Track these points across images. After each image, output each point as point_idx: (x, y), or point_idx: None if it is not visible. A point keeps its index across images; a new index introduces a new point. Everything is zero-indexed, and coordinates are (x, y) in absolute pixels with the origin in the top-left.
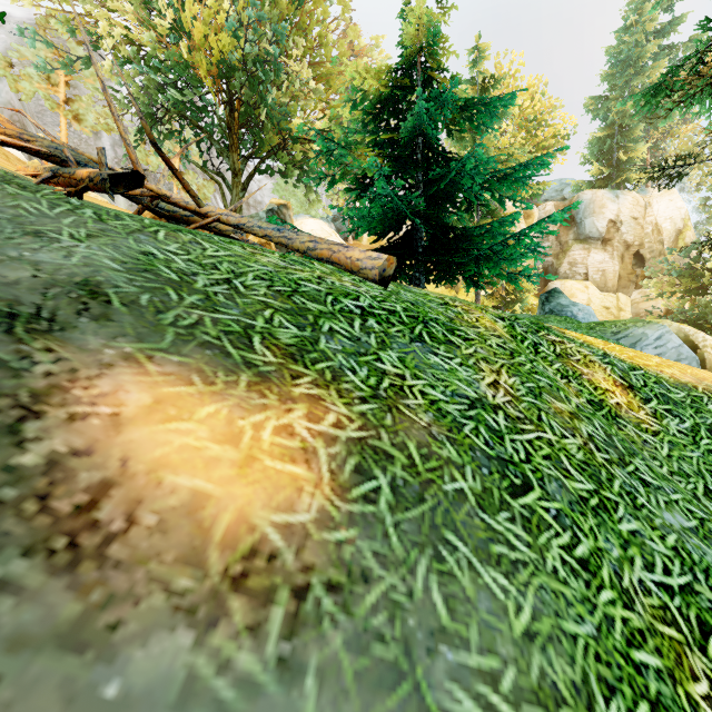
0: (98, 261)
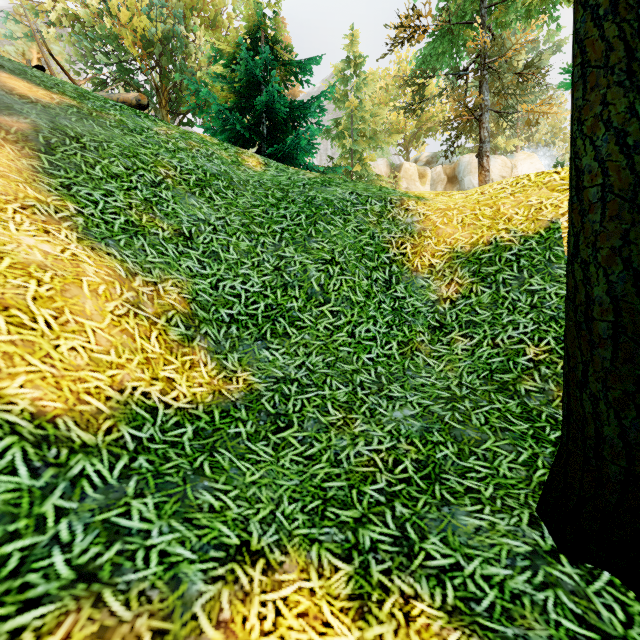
0: (5, 64)
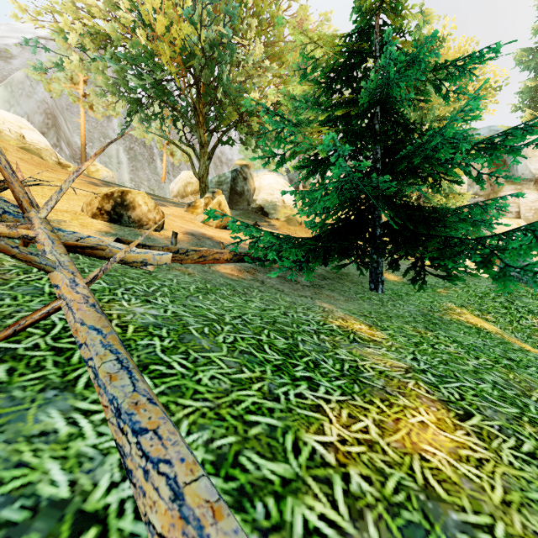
0: None
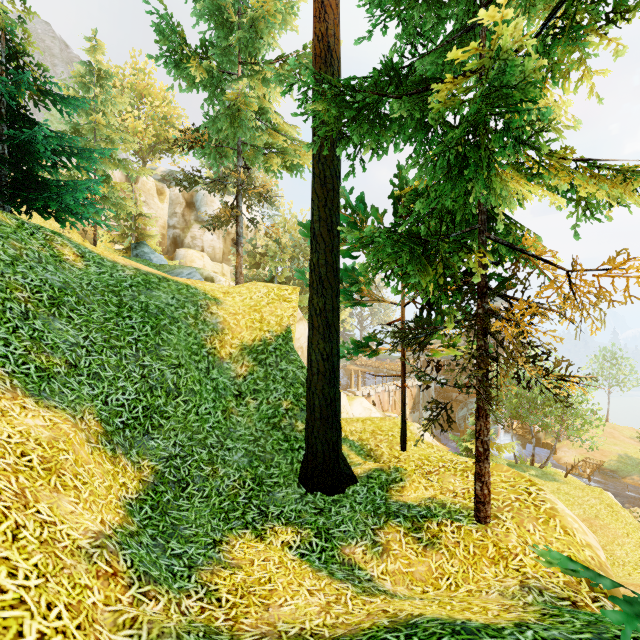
0: None
